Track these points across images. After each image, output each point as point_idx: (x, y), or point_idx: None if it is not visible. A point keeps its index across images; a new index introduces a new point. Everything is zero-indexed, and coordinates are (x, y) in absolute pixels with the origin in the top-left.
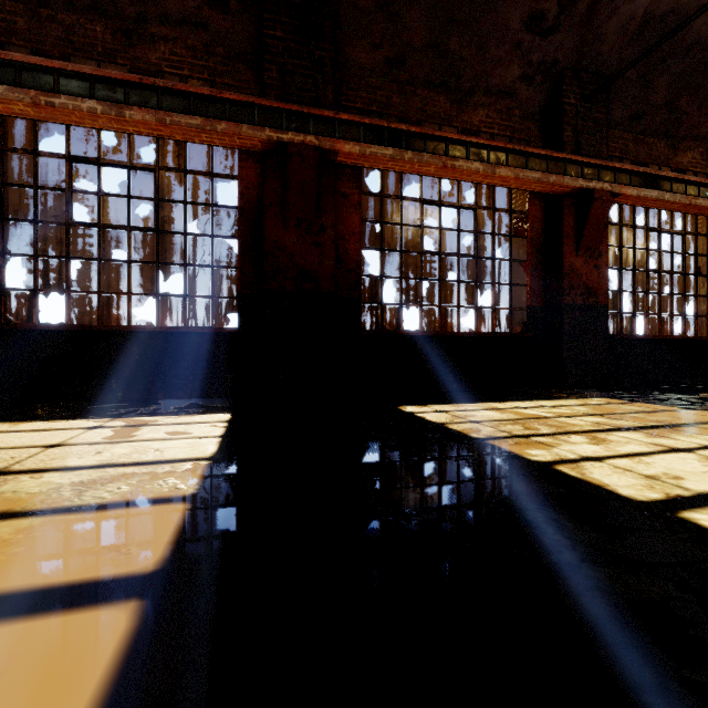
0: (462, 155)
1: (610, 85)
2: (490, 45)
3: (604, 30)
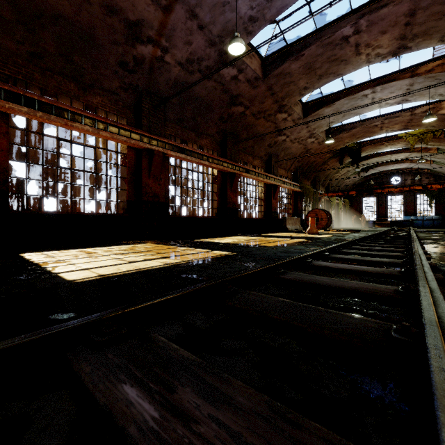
0: (79, 120)
1: (166, 104)
2: (100, 67)
3: (159, 80)
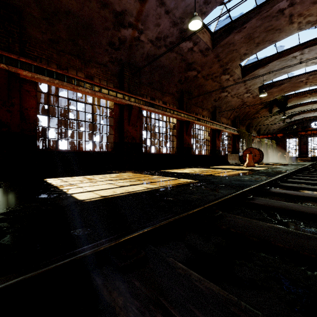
0: (82, 85)
1: (141, 71)
2: (96, 47)
3: (136, 54)
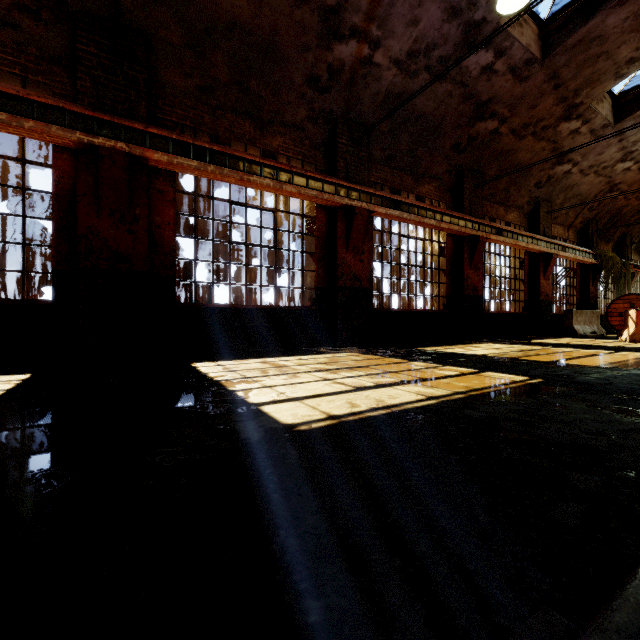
0: (257, 172)
1: (371, 134)
2: (282, 91)
3: (362, 96)
